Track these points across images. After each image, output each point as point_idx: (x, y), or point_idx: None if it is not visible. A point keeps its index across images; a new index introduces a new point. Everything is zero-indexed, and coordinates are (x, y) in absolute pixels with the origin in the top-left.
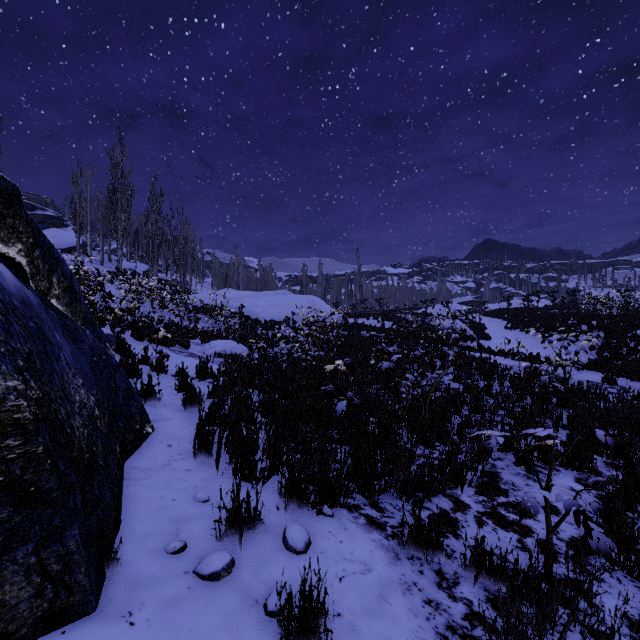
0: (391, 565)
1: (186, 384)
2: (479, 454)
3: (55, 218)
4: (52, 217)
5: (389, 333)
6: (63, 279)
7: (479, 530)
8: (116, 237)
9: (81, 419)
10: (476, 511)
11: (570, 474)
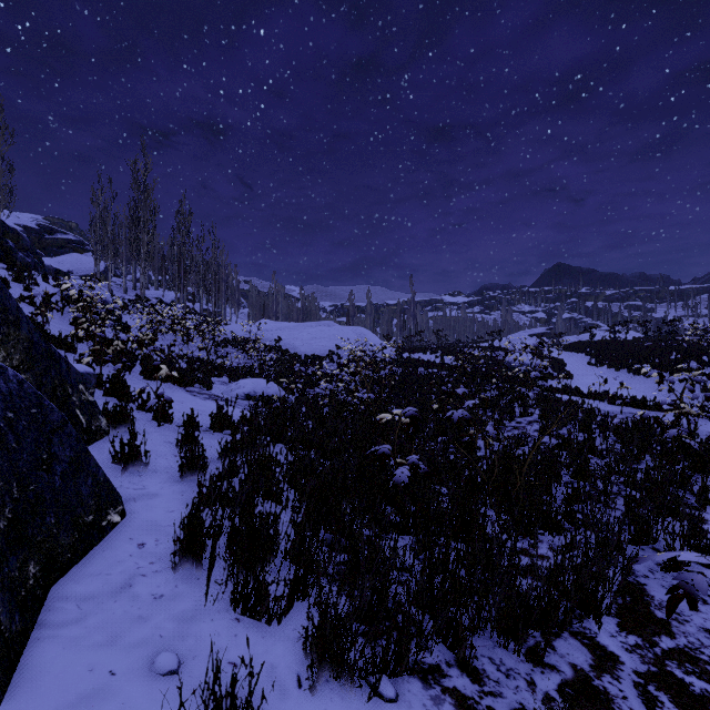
0: None
1: (191, 440)
2: (671, 602)
3: (76, 242)
4: (73, 241)
5: (452, 370)
6: None
7: None
8: (138, 261)
9: None
10: (633, 671)
11: None
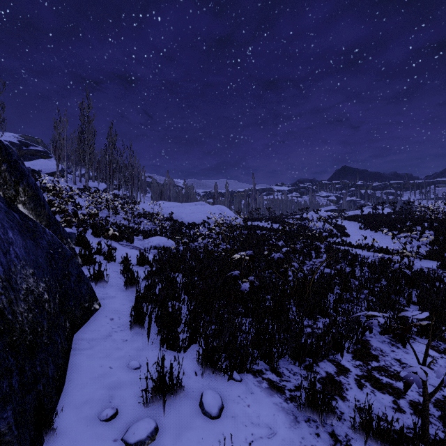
0: (292, 428)
1: (128, 270)
2: (363, 332)
3: (43, 152)
4: (41, 151)
5: (277, 232)
6: (28, 189)
7: (367, 399)
8: (84, 164)
9: (26, 305)
10: (355, 374)
11: (424, 342)
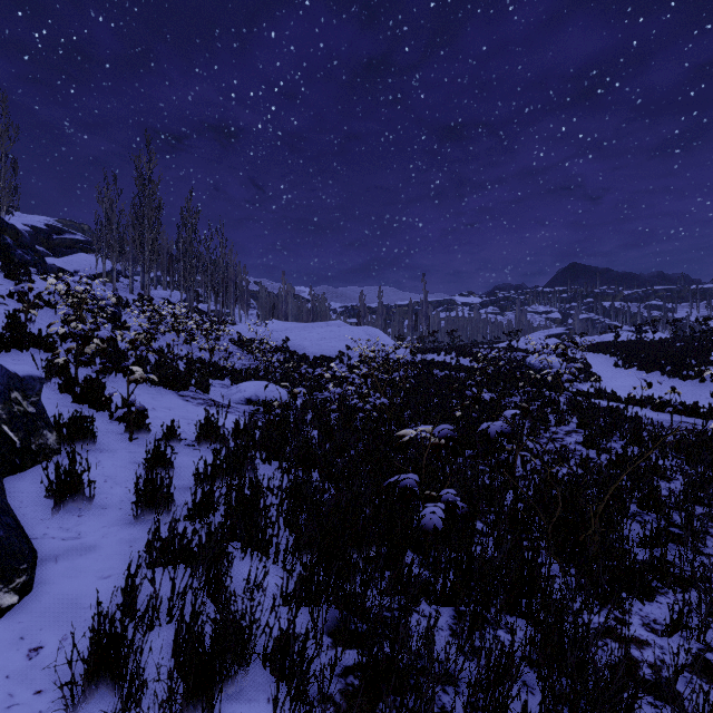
0: None
1: (162, 460)
2: None
3: (84, 243)
4: (81, 241)
5: (471, 372)
6: None
7: None
8: (142, 259)
9: None
10: None
11: None
